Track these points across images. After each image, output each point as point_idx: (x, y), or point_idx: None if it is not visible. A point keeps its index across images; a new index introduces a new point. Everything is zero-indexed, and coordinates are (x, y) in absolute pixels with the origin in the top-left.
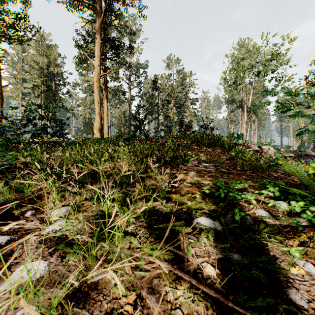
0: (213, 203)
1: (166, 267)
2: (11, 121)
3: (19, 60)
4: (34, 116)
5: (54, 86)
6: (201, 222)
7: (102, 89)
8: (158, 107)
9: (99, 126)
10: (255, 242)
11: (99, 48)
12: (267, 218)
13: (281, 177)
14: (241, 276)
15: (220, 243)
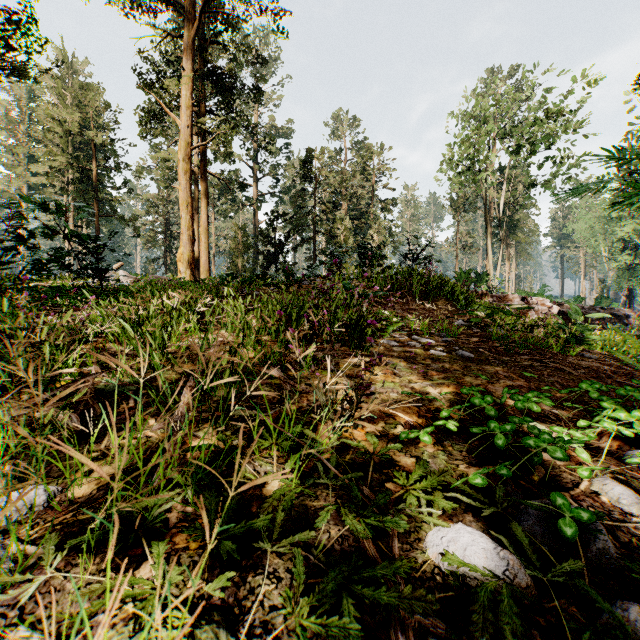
0: (468, 455)
1: None
2: None
3: (22, 116)
4: (35, 229)
5: (95, 170)
6: (457, 548)
7: (197, 179)
8: (315, 216)
9: (188, 254)
10: None
11: (189, 90)
12: None
13: (607, 373)
14: None
15: None
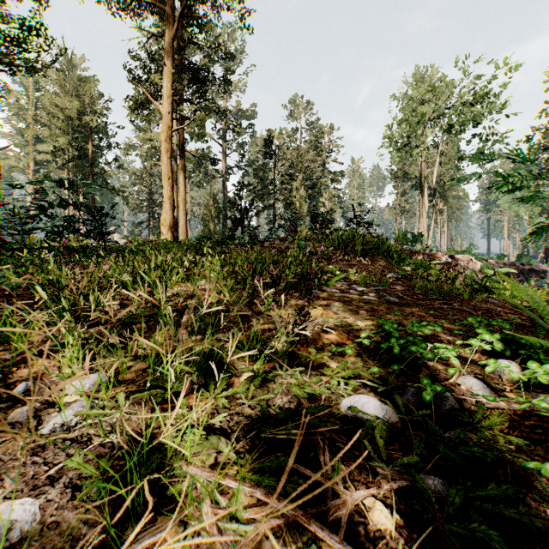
0: (378, 363)
1: (291, 515)
2: (10, 210)
3: (30, 103)
4: (52, 201)
5: (91, 149)
6: (358, 405)
7: (176, 155)
8: (275, 186)
9: (169, 219)
10: (470, 451)
11: (170, 83)
12: (490, 399)
13: (498, 313)
14: (450, 536)
15: (398, 451)
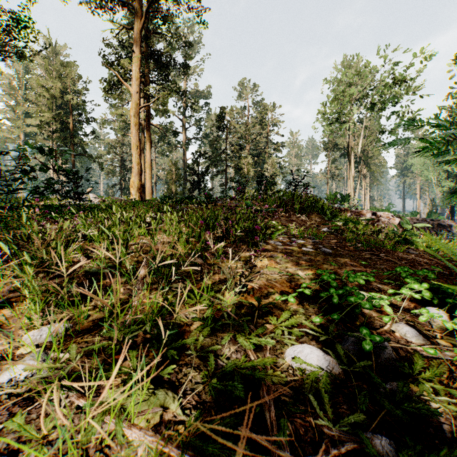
0: (318, 310)
1: None
2: None
3: (20, 84)
4: (34, 166)
5: (72, 123)
6: (302, 355)
7: (143, 128)
8: (226, 154)
9: (137, 182)
10: (415, 408)
11: (138, 67)
12: (431, 352)
13: (419, 262)
14: None
15: (342, 404)
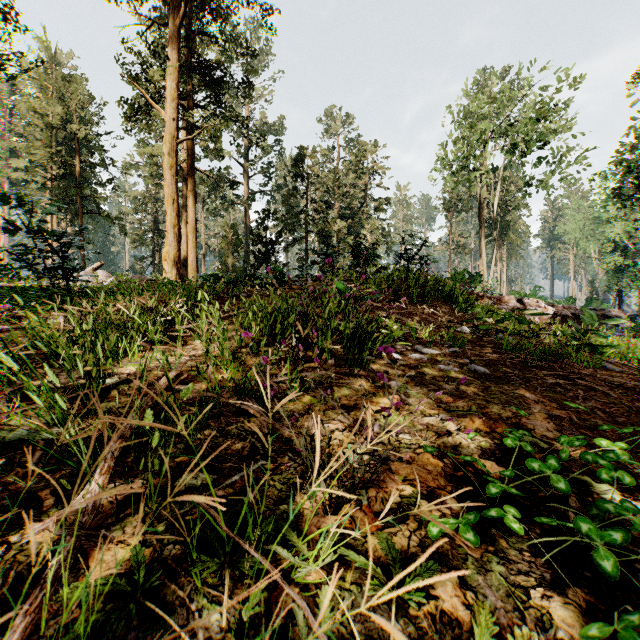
0: (535, 561)
1: None
2: None
3: (4, 109)
4: None
5: (79, 166)
6: None
7: (186, 175)
8: (307, 215)
9: (174, 253)
10: None
11: (175, 81)
12: None
13: None
14: None
15: None
